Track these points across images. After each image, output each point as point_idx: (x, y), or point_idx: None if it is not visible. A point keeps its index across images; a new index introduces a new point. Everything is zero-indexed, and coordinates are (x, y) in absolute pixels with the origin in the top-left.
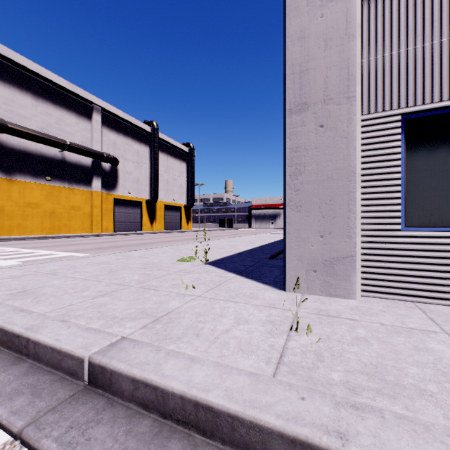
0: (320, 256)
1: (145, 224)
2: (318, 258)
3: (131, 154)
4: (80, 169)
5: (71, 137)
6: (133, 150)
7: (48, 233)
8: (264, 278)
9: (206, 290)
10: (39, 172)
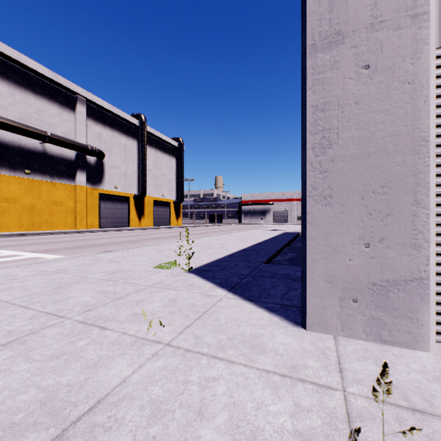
0: (365, 276)
1: (133, 220)
2: (360, 280)
3: (118, 147)
4: (63, 163)
5: (53, 128)
6: (120, 143)
7: (27, 229)
8: (266, 299)
9: (181, 328)
10: (16, 165)
